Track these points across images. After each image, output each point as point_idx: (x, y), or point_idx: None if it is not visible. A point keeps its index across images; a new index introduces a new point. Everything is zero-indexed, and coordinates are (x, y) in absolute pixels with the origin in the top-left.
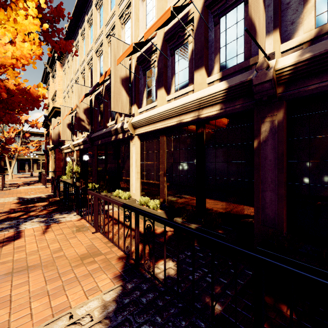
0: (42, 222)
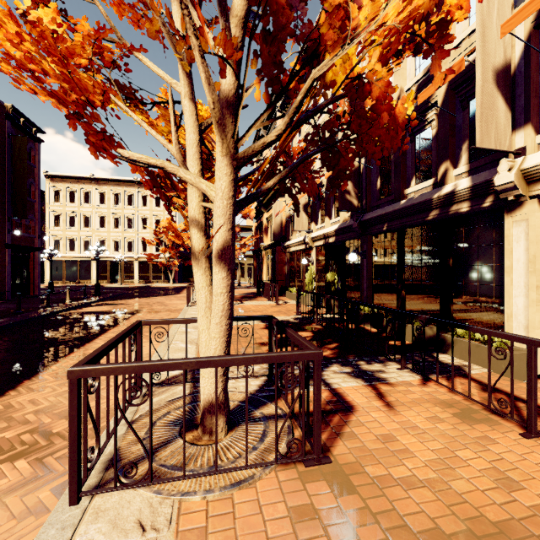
0: (355, 376)
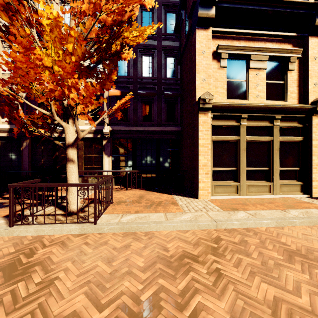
0: None
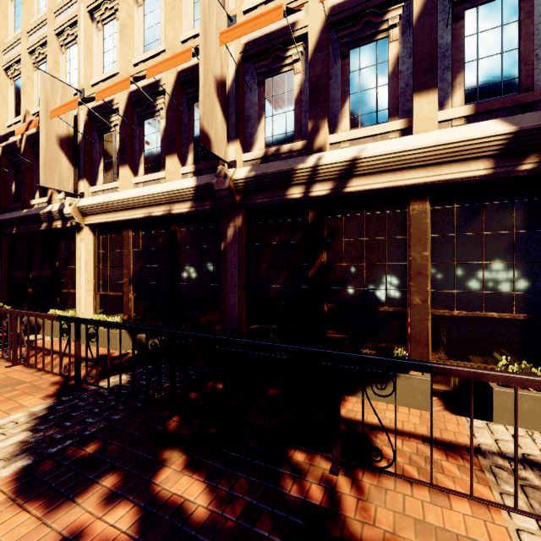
0: None
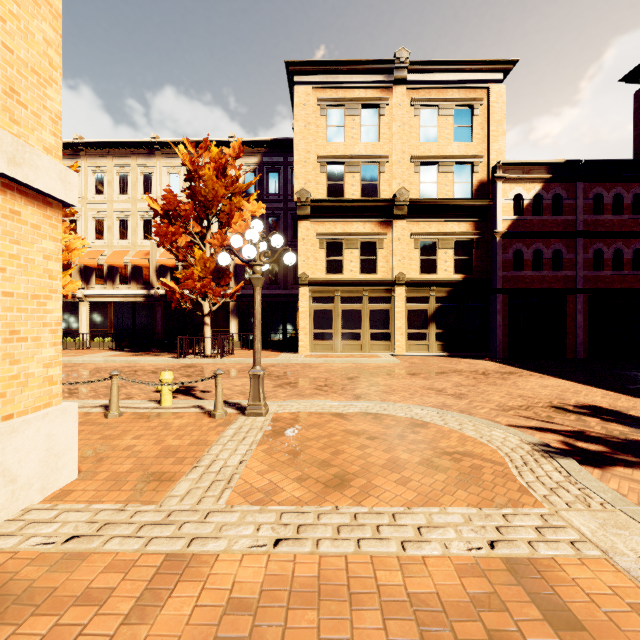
0: None
